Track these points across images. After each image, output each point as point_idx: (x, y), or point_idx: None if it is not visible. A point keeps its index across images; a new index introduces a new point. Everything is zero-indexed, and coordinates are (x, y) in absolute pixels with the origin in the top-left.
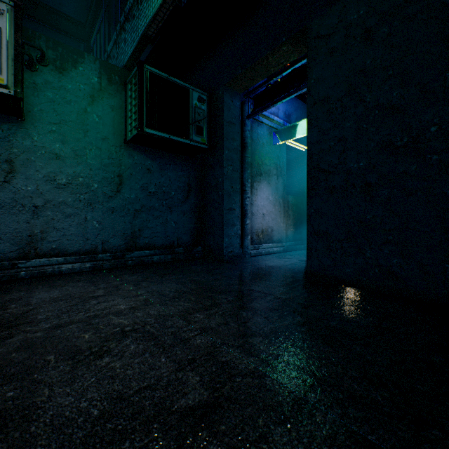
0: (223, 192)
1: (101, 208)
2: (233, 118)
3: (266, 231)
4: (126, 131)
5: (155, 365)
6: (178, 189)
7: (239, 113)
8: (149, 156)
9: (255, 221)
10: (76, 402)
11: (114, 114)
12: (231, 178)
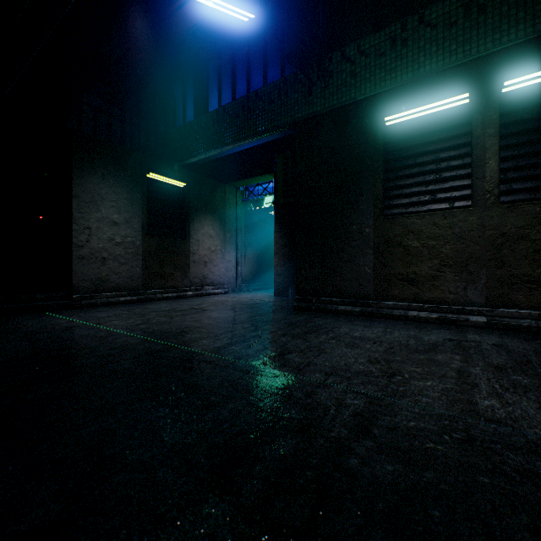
0: None
1: None
2: None
3: None
4: None
5: (328, 361)
6: None
7: None
8: None
9: None
10: (340, 350)
11: None
12: None
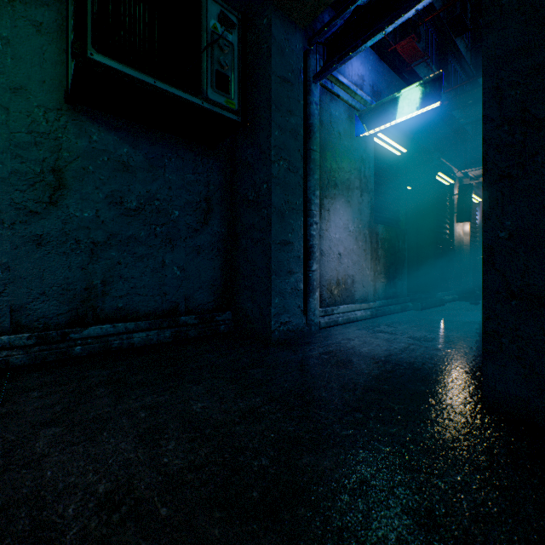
0: (270, 210)
1: (8, 236)
2: (290, 71)
3: (344, 282)
4: (68, 76)
5: None
6: (187, 205)
7: (300, 65)
8: (126, 138)
9: (325, 266)
10: None
11: (43, 41)
12: (285, 184)
